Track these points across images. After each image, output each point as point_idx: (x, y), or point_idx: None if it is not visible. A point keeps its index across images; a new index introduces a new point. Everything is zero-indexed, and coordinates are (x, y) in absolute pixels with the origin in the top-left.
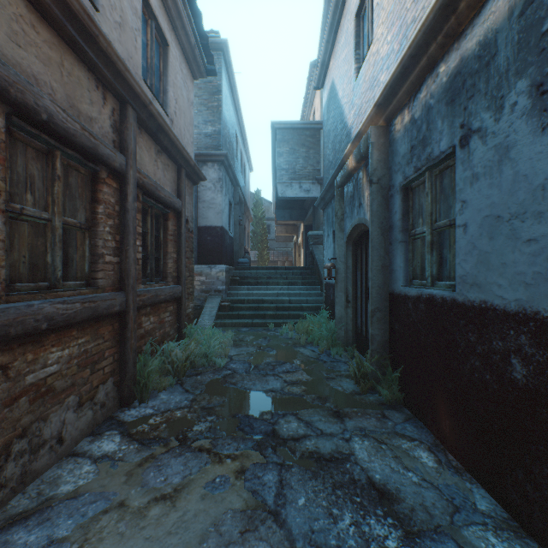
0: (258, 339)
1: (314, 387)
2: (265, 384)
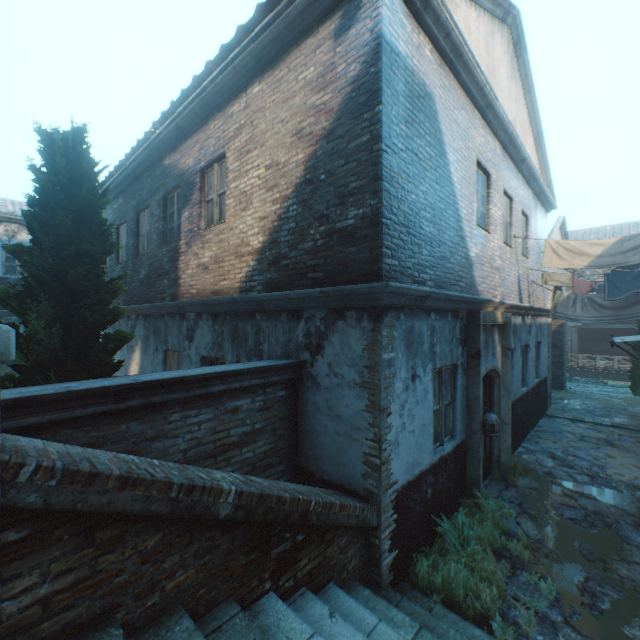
0: (613, 607)
1: (552, 487)
2: (595, 503)
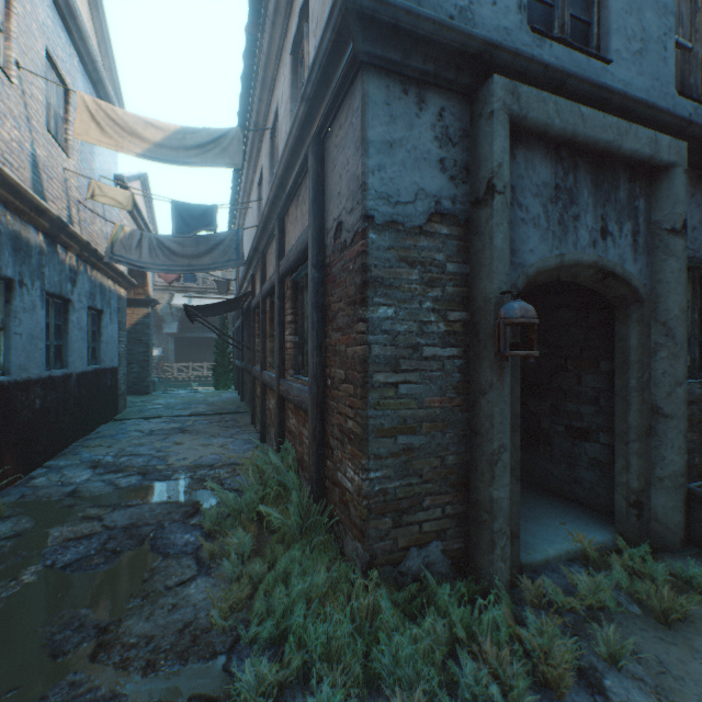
0: None
1: (66, 514)
2: (137, 511)
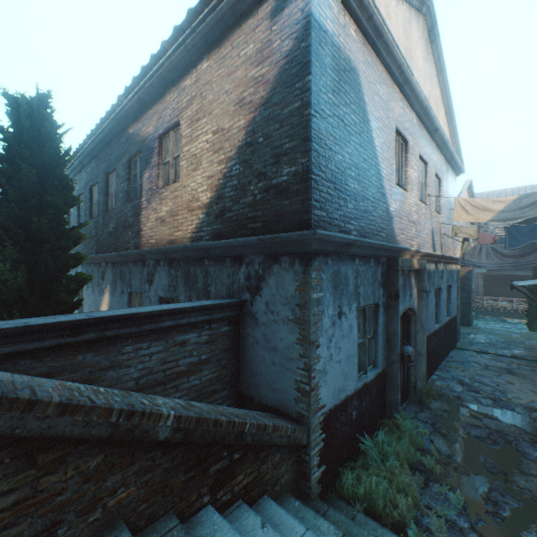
0: (513, 514)
1: (461, 409)
2: (498, 423)
